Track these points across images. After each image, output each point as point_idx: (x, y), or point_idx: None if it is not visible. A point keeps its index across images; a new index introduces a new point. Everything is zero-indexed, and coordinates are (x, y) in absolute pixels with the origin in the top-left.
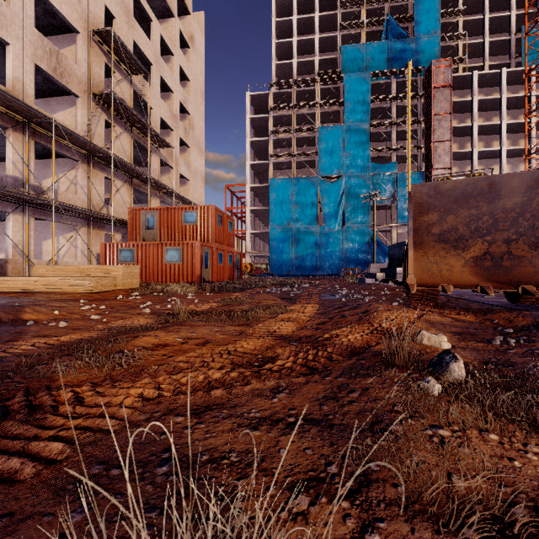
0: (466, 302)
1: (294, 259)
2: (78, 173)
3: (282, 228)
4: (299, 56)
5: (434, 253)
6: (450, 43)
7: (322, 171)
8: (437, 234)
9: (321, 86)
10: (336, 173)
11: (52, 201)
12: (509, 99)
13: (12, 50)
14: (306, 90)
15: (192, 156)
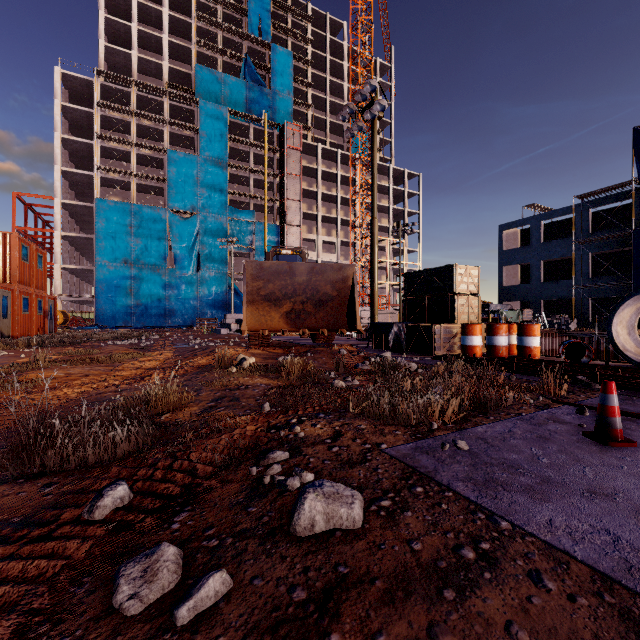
0: (289, 344)
1: (134, 307)
2: None
3: (116, 266)
4: (141, 48)
5: (263, 308)
6: (301, 109)
7: (172, 203)
8: (264, 295)
9: (171, 101)
10: (190, 209)
11: None
12: (342, 177)
13: None
14: (152, 98)
15: None
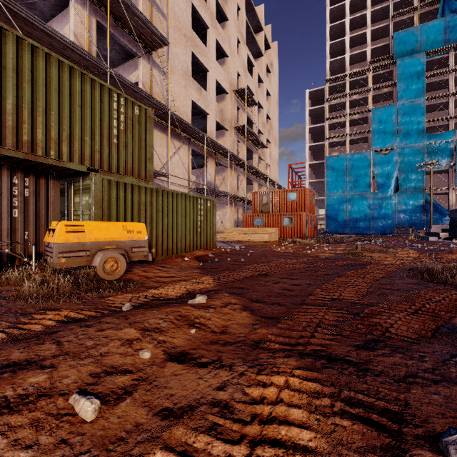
0: None
1: (348, 221)
2: (227, 174)
3: (337, 196)
4: (350, 49)
5: None
6: None
7: (374, 146)
8: None
9: (373, 73)
10: (389, 146)
11: (228, 194)
12: None
13: (210, 117)
14: (359, 79)
15: (272, 148)
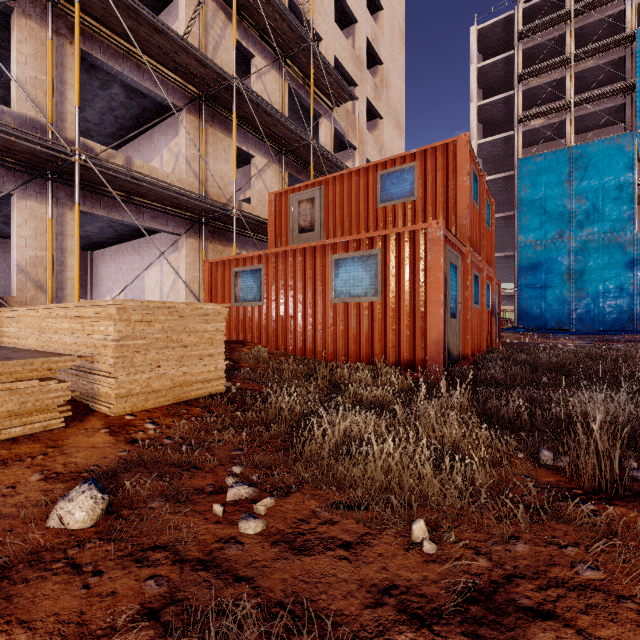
0: None
1: (573, 301)
2: (181, 132)
3: (545, 244)
4: None
5: None
6: None
7: None
8: None
9: None
10: None
11: (72, 152)
12: None
13: None
14: None
15: (386, 132)
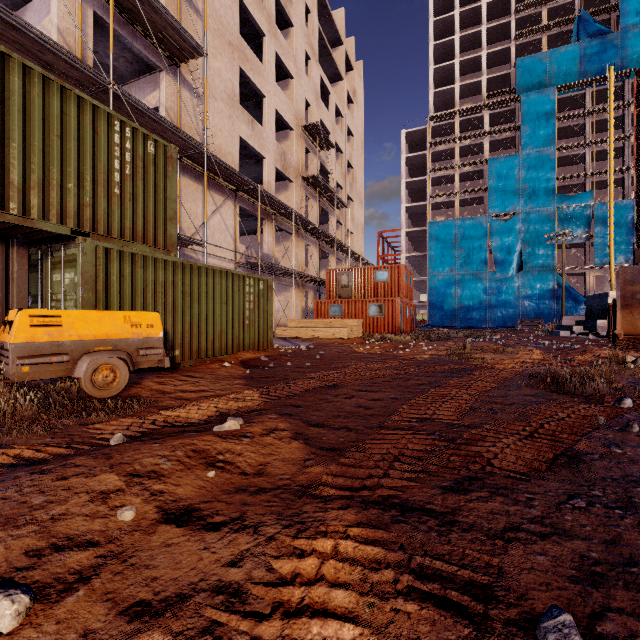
0: None
1: (458, 310)
2: (292, 243)
3: (443, 275)
4: (460, 77)
5: (639, 312)
6: None
7: (492, 209)
8: None
9: (490, 111)
10: (510, 210)
11: (293, 271)
12: None
13: (266, 162)
14: (472, 118)
15: (355, 209)
